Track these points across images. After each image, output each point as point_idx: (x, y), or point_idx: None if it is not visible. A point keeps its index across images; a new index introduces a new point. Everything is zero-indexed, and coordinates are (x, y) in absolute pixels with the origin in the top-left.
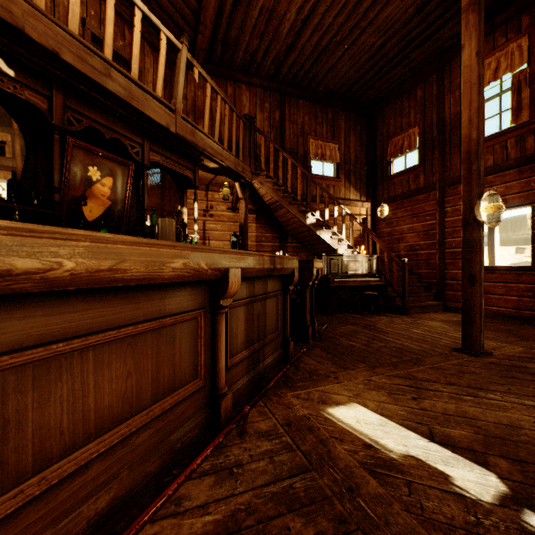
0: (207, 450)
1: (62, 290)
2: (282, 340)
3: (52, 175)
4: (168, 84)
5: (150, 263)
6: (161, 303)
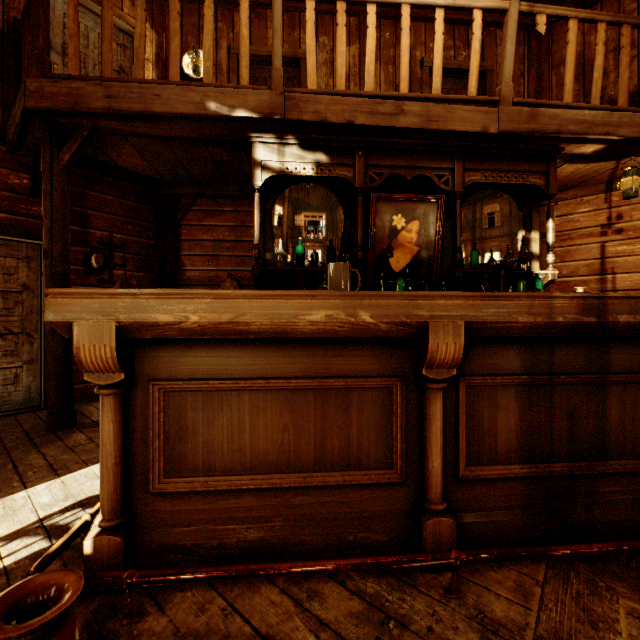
0: (348, 561)
1: (221, 338)
2: None
3: (356, 235)
4: (534, 60)
5: (275, 316)
6: (326, 361)
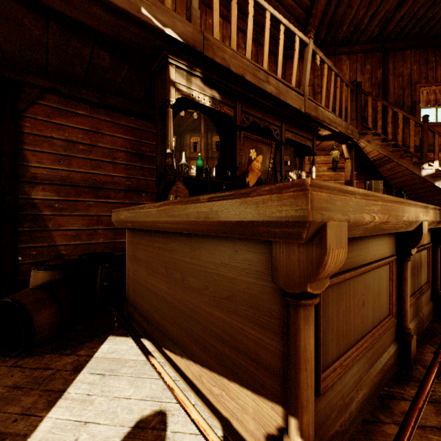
0: (430, 380)
1: None
2: (431, 292)
3: (235, 159)
4: None
5: (396, 217)
6: (376, 249)
